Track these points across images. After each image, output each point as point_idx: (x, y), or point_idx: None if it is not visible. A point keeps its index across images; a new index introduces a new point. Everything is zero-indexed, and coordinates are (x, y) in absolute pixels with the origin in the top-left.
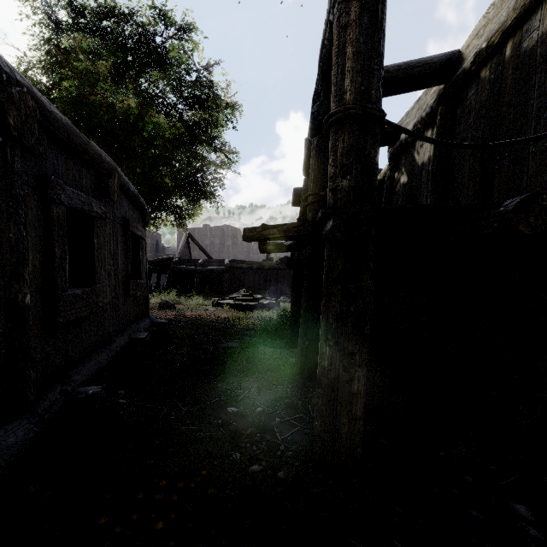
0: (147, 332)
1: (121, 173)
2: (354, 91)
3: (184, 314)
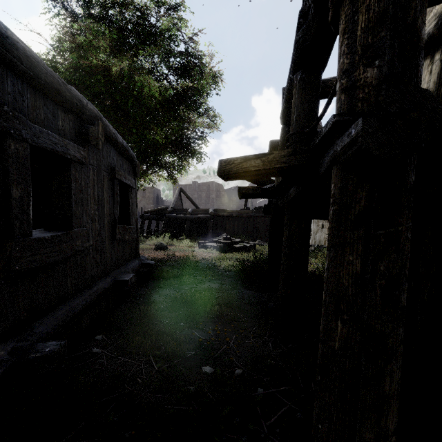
0: (132, 274)
1: (107, 124)
2: None
3: (174, 255)
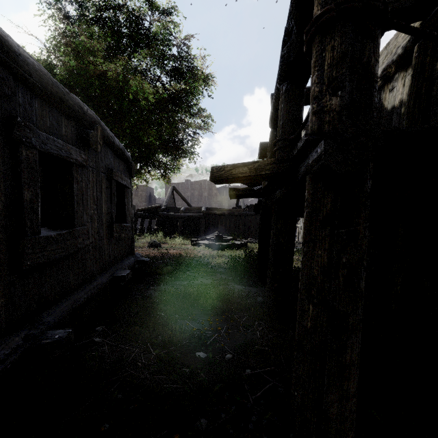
0: (129, 270)
1: (105, 128)
2: None
3: (167, 252)
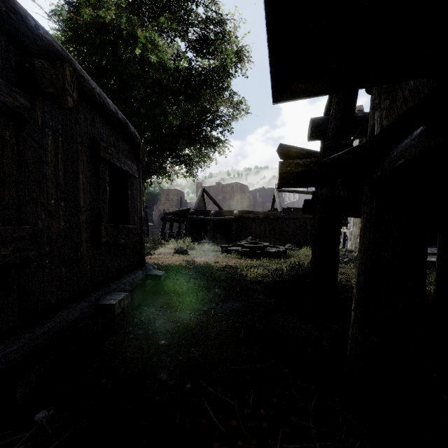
0: (124, 294)
1: (86, 77)
2: None
3: (193, 261)
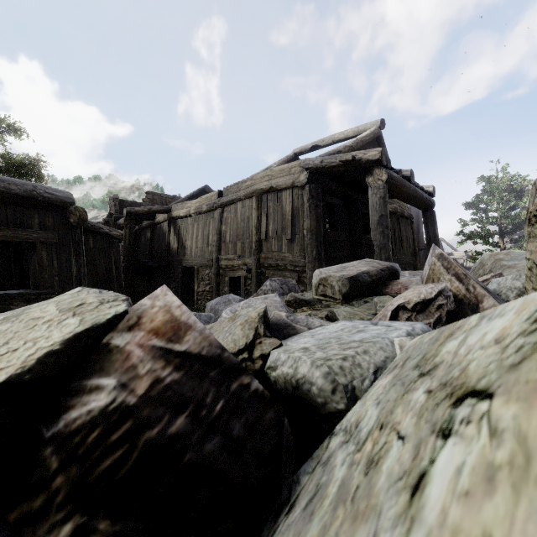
0: None
1: None
2: (128, 243)
3: None
